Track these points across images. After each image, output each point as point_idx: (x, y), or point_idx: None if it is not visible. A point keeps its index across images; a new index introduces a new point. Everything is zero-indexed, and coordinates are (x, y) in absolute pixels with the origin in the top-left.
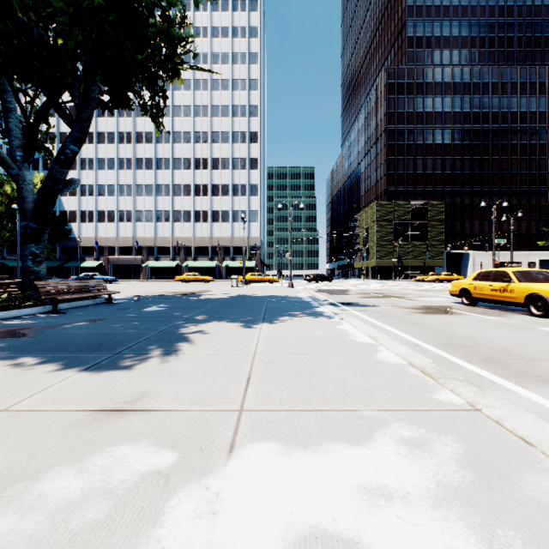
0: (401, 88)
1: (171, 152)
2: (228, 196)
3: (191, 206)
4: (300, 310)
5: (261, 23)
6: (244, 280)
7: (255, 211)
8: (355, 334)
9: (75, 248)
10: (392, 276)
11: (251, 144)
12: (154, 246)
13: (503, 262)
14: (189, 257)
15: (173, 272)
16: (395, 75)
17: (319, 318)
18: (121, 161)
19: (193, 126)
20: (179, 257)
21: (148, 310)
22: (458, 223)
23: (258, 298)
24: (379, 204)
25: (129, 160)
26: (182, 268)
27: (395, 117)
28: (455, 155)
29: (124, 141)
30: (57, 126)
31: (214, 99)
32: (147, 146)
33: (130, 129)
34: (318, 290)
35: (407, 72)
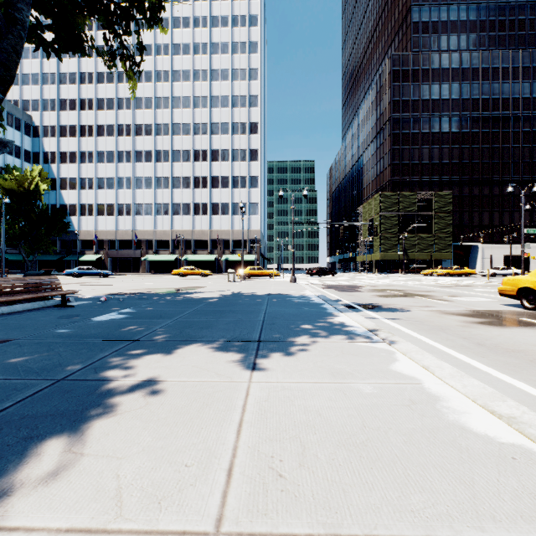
0: (406, 75)
1: (170, 144)
2: (228, 189)
3: (191, 198)
4: (313, 320)
5: (261, 12)
6: (243, 274)
7: (255, 203)
8: (447, 396)
9: (75, 241)
10: (397, 270)
11: (251, 135)
12: (154, 239)
13: (514, 255)
14: (188, 251)
15: (173, 265)
16: (399, 61)
17: (349, 341)
18: (120, 154)
19: (192, 117)
20: (178, 251)
21: (99, 319)
22: (466, 214)
23: (255, 299)
24: (384, 195)
25: (128, 153)
26: (181, 262)
27: (400, 105)
28: (464, 144)
29: (124, 134)
30: (58, 119)
31: (214, 89)
32: (146, 138)
33: (130, 122)
34: (324, 286)
35: (412, 58)
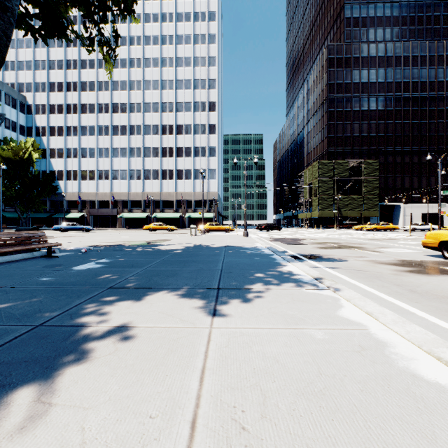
0: (340, 62)
1: (142, 120)
2: (190, 157)
3: (159, 166)
4: (265, 269)
5: (218, 9)
6: (203, 229)
7: (213, 170)
8: (394, 342)
9: (62, 202)
10: (332, 225)
11: (210, 112)
12: (128, 200)
13: (430, 213)
14: (157, 209)
15: (144, 222)
16: (334, 50)
17: (298, 288)
18: (100, 128)
19: (160, 98)
20: (149, 209)
21: (79, 268)
22: (390, 179)
23: (214, 250)
24: (321, 163)
25: (106, 127)
26: (151, 219)
27: (335, 87)
28: (388, 120)
29: (103, 111)
30: (47, 99)
31: (179, 74)
32: (122, 115)
33: (108, 101)
34: (272, 239)
35: (345, 48)
